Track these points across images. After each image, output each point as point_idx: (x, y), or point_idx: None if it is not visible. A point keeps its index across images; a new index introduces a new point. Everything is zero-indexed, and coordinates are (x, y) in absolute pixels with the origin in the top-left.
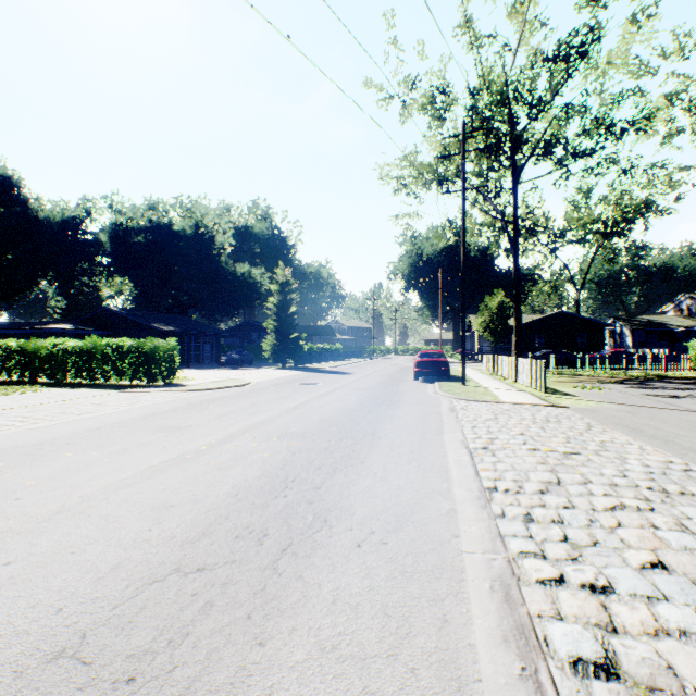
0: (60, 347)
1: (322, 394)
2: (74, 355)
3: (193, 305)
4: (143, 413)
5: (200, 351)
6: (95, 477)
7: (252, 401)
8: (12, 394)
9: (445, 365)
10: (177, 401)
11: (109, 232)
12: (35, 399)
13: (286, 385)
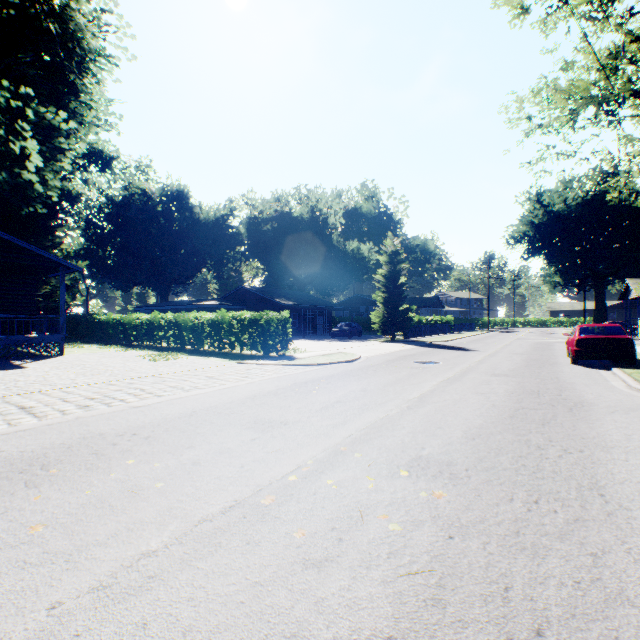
0: (199, 319)
1: (448, 379)
2: (209, 326)
3: (309, 281)
4: (243, 394)
5: (314, 323)
6: (113, 537)
7: (362, 385)
8: (159, 360)
9: (628, 345)
10: (282, 379)
11: (245, 224)
12: (170, 367)
13: (399, 363)
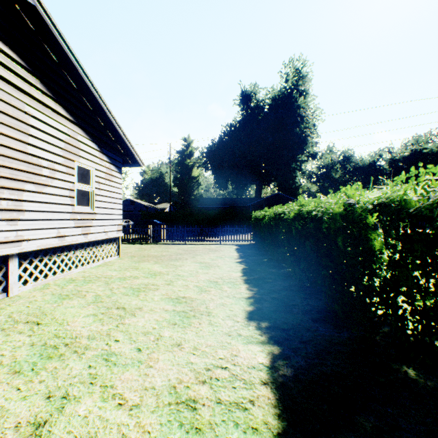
0: None
1: None
2: None
3: None
4: None
5: None
6: None
7: None
8: None
9: None
10: None
11: (387, 163)
12: None
13: None
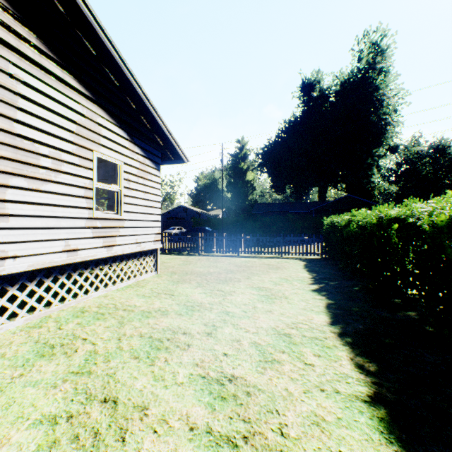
0: None
1: None
2: None
3: None
4: None
5: None
6: None
7: None
8: None
9: None
10: None
11: None
12: None
13: None
